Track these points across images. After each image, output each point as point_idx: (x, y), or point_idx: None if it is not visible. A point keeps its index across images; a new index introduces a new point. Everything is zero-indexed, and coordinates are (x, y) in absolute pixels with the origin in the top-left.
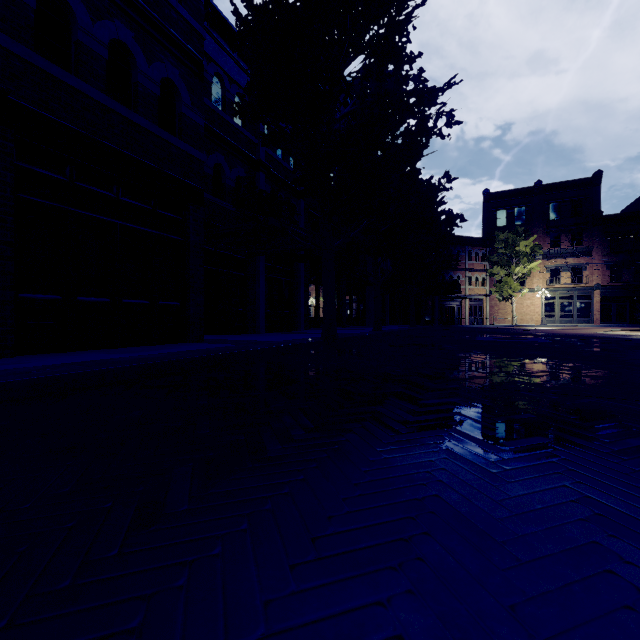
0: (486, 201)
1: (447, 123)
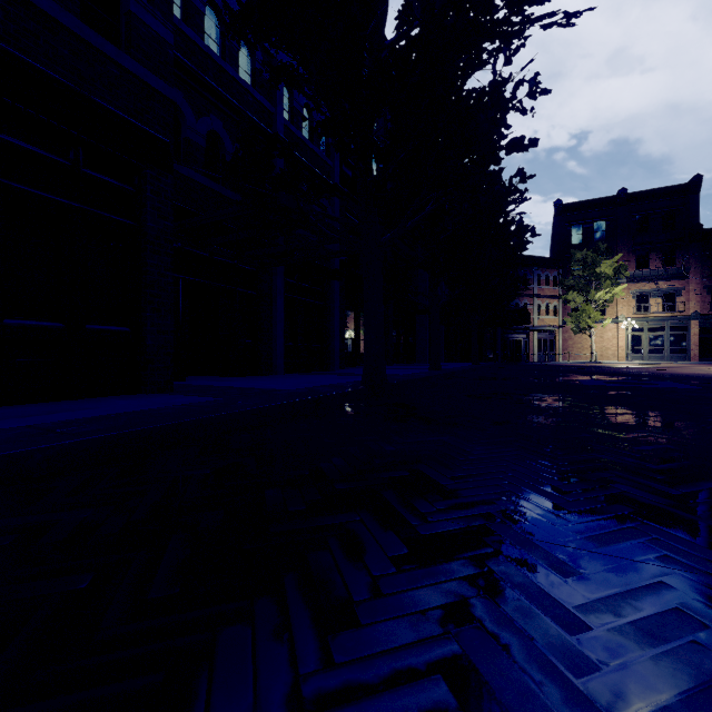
0: (558, 214)
1: (530, 92)
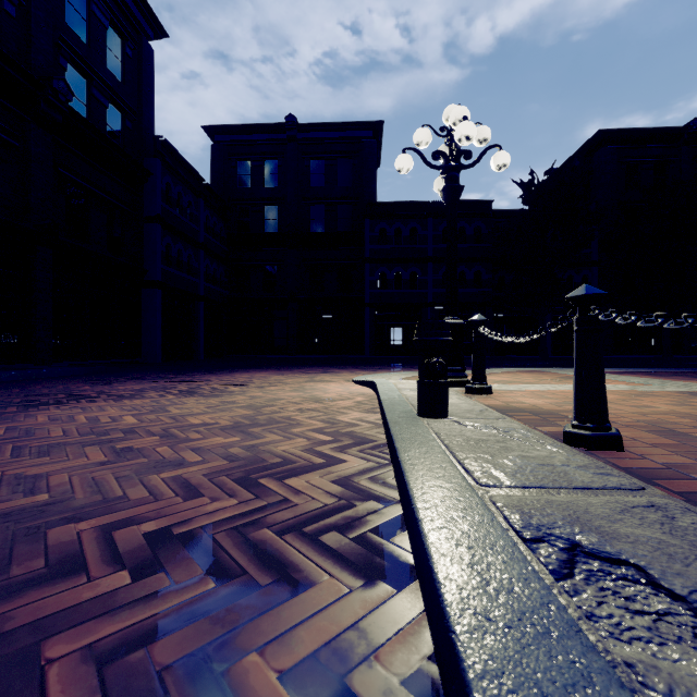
0: None
1: None
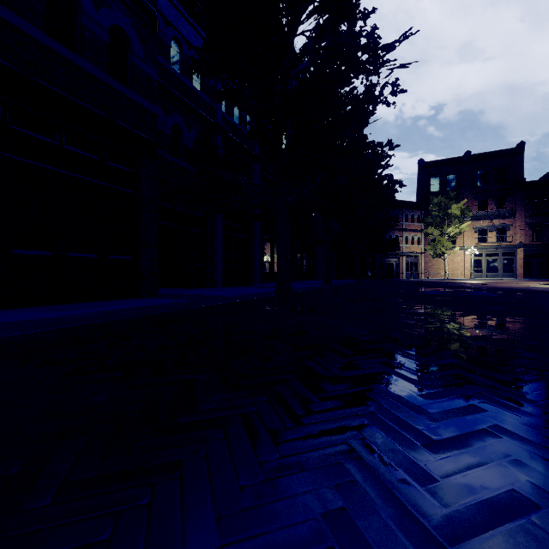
0: (421, 169)
1: (392, 91)
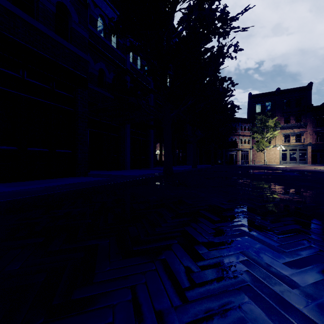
0: (250, 99)
1: (234, 50)
